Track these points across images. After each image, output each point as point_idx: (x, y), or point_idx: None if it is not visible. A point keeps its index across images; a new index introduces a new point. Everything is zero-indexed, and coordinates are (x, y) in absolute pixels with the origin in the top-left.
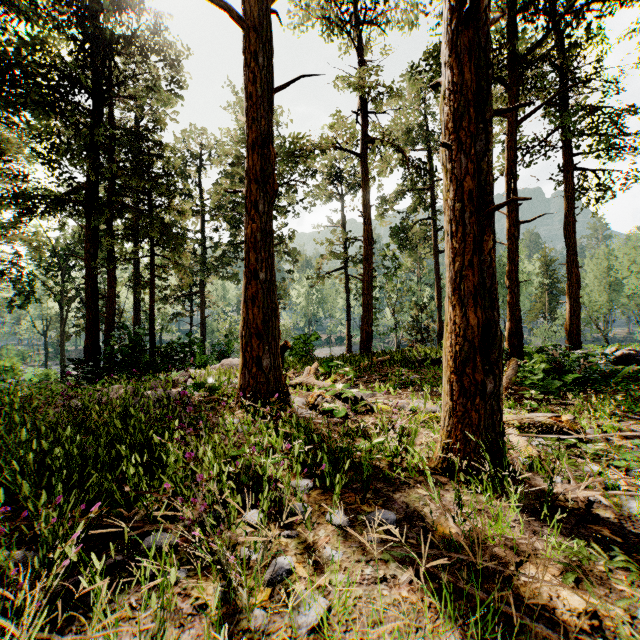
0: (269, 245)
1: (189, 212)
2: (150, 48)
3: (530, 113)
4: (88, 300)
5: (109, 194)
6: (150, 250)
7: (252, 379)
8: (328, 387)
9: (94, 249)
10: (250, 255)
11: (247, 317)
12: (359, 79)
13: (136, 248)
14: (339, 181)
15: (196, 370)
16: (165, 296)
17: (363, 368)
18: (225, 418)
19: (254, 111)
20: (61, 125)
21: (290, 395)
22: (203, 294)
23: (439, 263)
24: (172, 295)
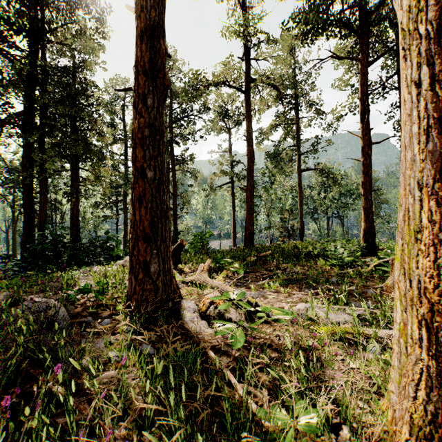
0: (158, 142)
1: (109, 135)
2: (77, 4)
3: (381, 56)
4: (25, 205)
5: (41, 119)
6: (75, 164)
7: (138, 286)
8: (221, 296)
9: (30, 164)
10: (136, 151)
11: (134, 218)
12: (244, 26)
13: (62, 162)
14: (227, 118)
15: (98, 267)
16: (96, 203)
17: (249, 262)
18: (100, 338)
19: (142, 0)
20: (5, 65)
21: (182, 298)
22: (126, 202)
23: (300, 179)
24: (103, 202)
